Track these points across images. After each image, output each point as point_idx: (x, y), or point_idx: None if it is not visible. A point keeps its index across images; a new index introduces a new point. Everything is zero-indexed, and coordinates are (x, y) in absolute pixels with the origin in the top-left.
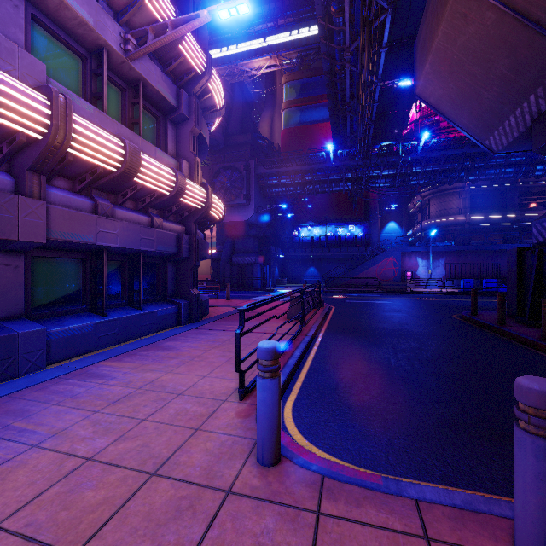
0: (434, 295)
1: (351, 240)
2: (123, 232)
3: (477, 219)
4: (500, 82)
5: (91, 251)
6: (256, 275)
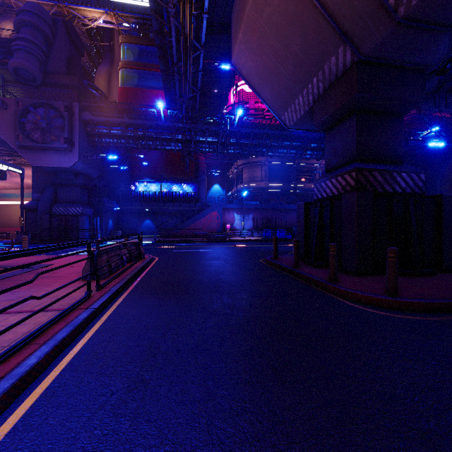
0: (246, 242)
1: (184, 197)
2: None
3: (273, 186)
4: (294, 61)
5: None
6: (82, 226)
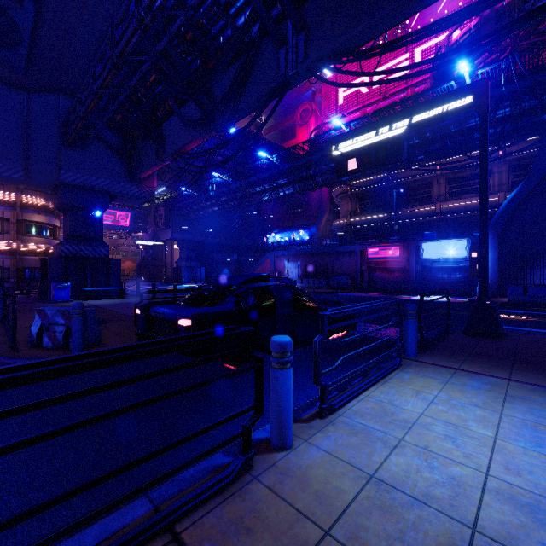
0: None
1: (301, 243)
2: None
3: (356, 221)
4: None
5: None
6: (183, 274)
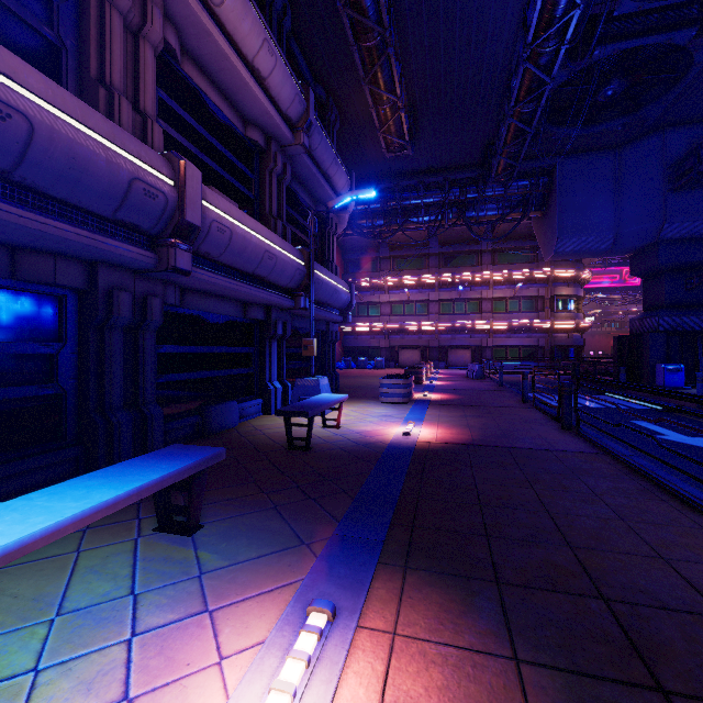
0: None
1: None
2: (512, 341)
3: None
4: None
5: (506, 347)
6: None
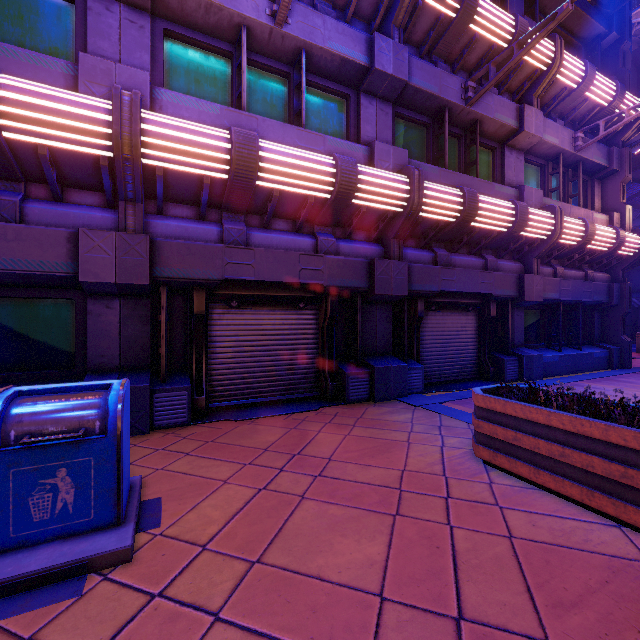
0: None
1: None
2: (572, 288)
3: None
4: None
5: (549, 304)
6: None
